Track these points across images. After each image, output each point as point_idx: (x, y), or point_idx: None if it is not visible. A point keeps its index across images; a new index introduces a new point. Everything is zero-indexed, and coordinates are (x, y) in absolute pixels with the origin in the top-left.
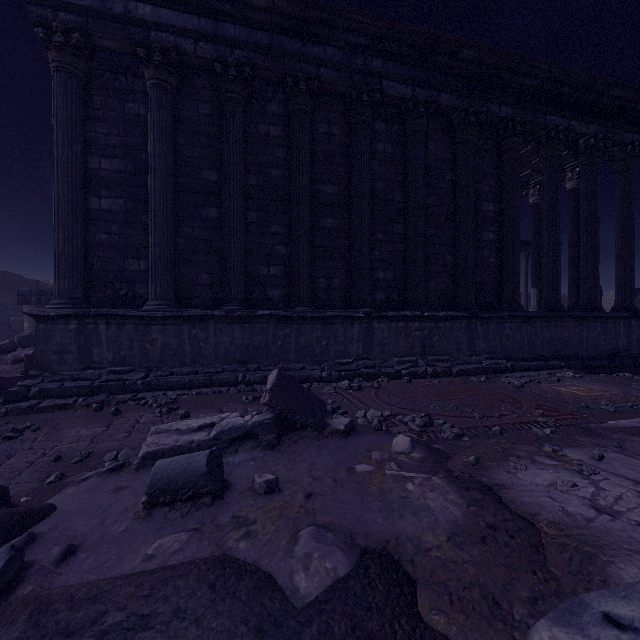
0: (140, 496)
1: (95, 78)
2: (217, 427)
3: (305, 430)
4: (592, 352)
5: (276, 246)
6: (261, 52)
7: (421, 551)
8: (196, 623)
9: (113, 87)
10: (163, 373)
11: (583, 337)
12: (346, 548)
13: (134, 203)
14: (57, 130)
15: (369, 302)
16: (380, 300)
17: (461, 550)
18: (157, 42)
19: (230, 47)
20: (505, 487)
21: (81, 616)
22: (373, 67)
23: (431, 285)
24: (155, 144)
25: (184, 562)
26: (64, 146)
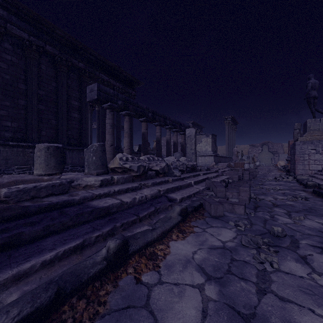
0: None
1: None
2: None
3: None
4: None
5: None
6: None
7: None
8: None
9: None
10: None
11: None
12: None
13: None
14: None
15: None
16: (8, 137)
17: None
18: None
19: None
20: None
21: None
22: (0, 13)
23: (43, 133)
24: None
25: None
26: None
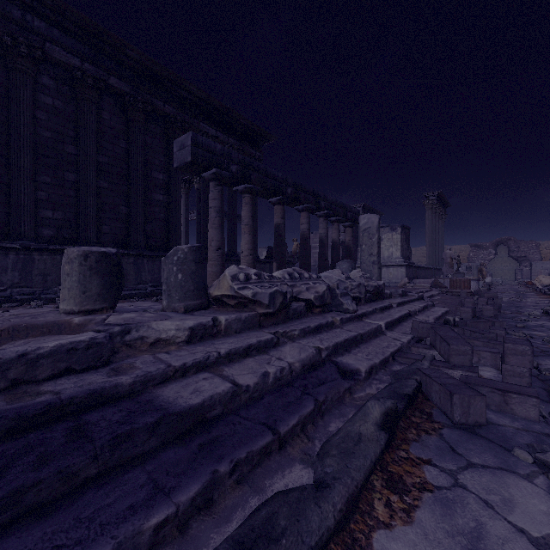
0: None
1: None
2: None
3: None
4: None
5: None
6: None
7: None
8: None
9: None
10: None
11: None
12: None
13: None
14: None
15: (31, 236)
16: (48, 236)
17: None
18: None
19: None
20: None
21: None
22: (35, 25)
23: (105, 228)
24: None
25: None
26: None
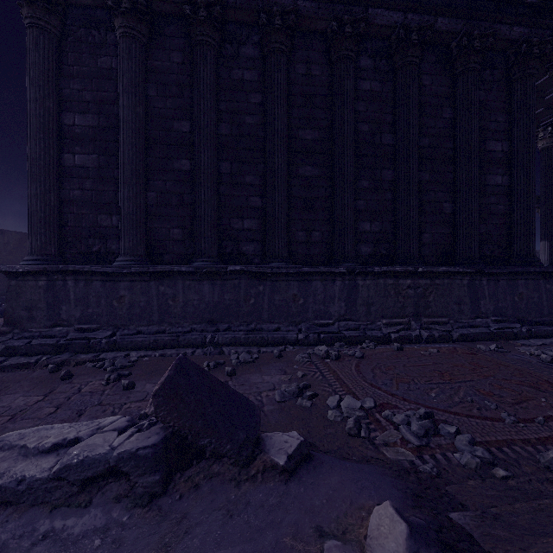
0: None
1: (69, 35)
2: (64, 456)
3: (220, 460)
4: None
5: (251, 198)
6: None
7: None
8: None
9: (86, 42)
10: (129, 332)
11: None
12: None
13: (106, 158)
14: (30, 87)
15: (353, 256)
16: (366, 254)
17: None
18: None
19: None
20: None
21: None
22: None
23: (425, 237)
24: (124, 95)
25: None
26: (36, 102)
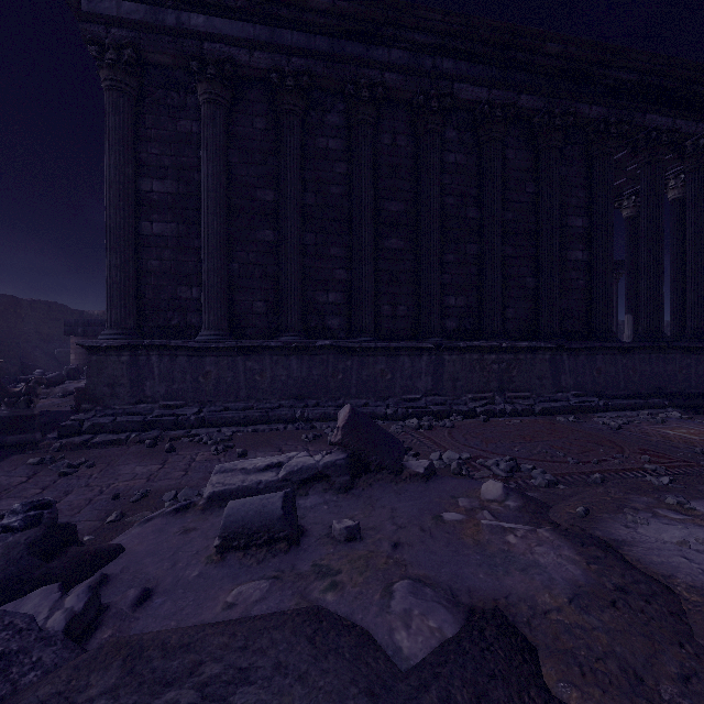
0: (210, 539)
1: (147, 96)
2: (286, 467)
3: (380, 472)
4: (702, 389)
5: (336, 270)
6: (320, 59)
7: (537, 613)
8: (300, 680)
9: (165, 104)
10: (217, 408)
11: (691, 371)
12: (450, 606)
13: (186, 227)
14: (109, 152)
15: (439, 331)
16: (451, 329)
17: (587, 614)
18: (210, 54)
19: (287, 55)
20: (626, 543)
21: (176, 665)
22: (443, 69)
23: (509, 312)
24: (208, 163)
25: (273, 613)
26: (116, 169)
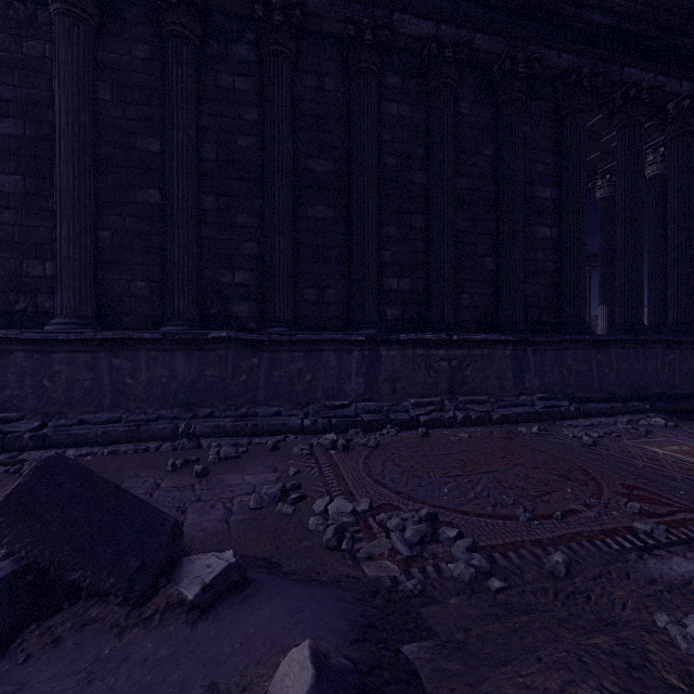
0: None
1: None
2: None
3: (105, 599)
4: (687, 390)
5: (244, 243)
6: None
7: None
8: None
9: (5, 17)
10: (68, 422)
11: (674, 369)
12: None
13: (37, 181)
14: None
15: (375, 321)
16: (392, 318)
17: None
18: None
19: None
20: None
21: None
22: None
23: (464, 298)
24: (61, 95)
25: None
26: None
